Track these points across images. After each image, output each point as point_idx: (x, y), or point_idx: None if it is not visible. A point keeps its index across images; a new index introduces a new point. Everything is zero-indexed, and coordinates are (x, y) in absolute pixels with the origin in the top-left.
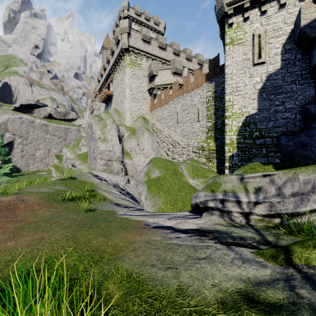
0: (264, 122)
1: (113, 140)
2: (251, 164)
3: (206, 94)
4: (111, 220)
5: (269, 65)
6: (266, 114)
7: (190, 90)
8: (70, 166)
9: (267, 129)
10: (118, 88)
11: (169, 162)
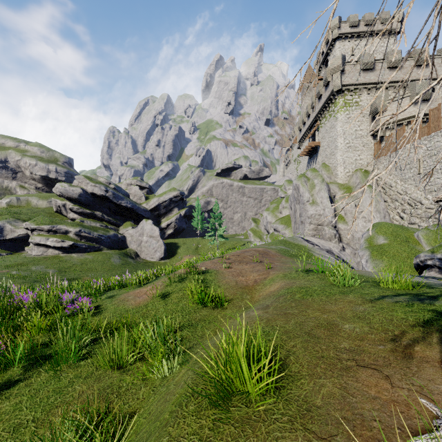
0: None
1: (323, 203)
2: None
3: None
4: None
5: None
6: None
7: (441, 127)
8: (271, 231)
9: None
10: (327, 138)
11: (400, 228)
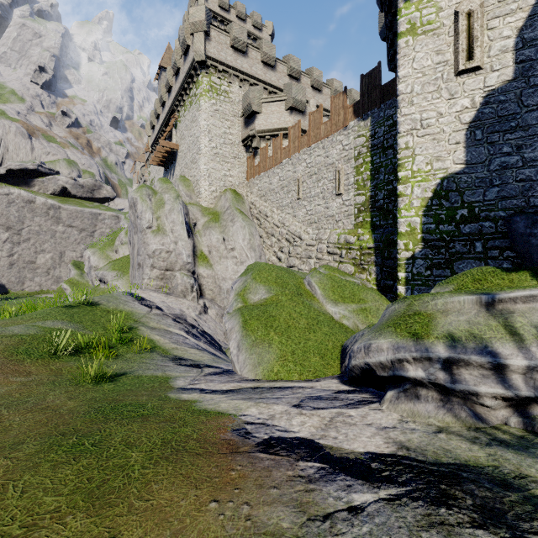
0: (479, 188)
1: (175, 231)
2: (474, 271)
3: (354, 142)
4: (147, 414)
5: (490, 73)
6: (483, 173)
7: (322, 136)
8: (97, 282)
9: (485, 203)
10: (187, 137)
11: (285, 271)
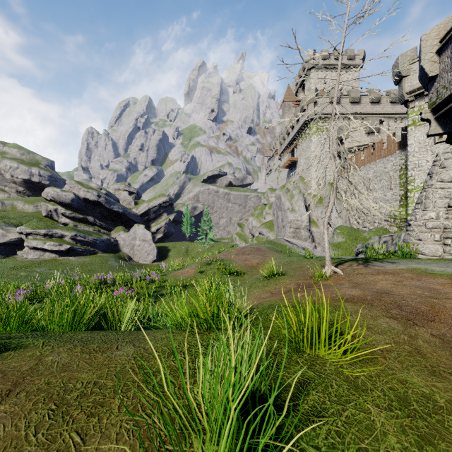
0: None
1: (300, 210)
2: None
3: (398, 162)
4: None
5: None
6: None
7: (382, 156)
8: (256, 234)
9: None
10: (304, 155)
11: (353, 230)
